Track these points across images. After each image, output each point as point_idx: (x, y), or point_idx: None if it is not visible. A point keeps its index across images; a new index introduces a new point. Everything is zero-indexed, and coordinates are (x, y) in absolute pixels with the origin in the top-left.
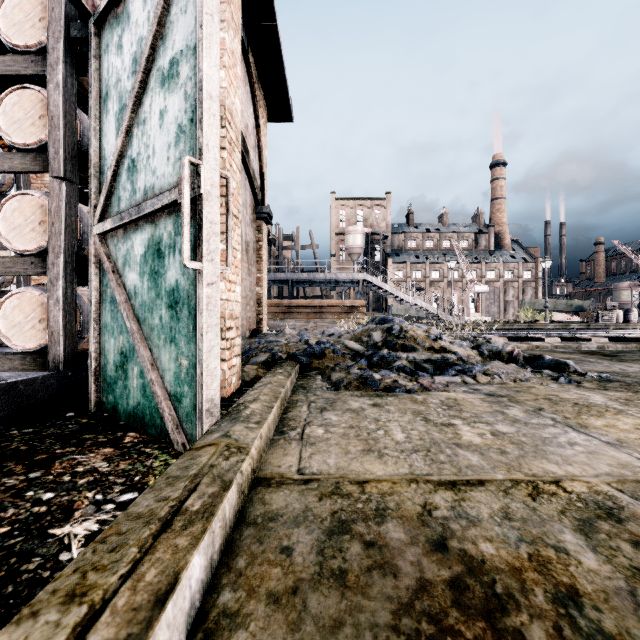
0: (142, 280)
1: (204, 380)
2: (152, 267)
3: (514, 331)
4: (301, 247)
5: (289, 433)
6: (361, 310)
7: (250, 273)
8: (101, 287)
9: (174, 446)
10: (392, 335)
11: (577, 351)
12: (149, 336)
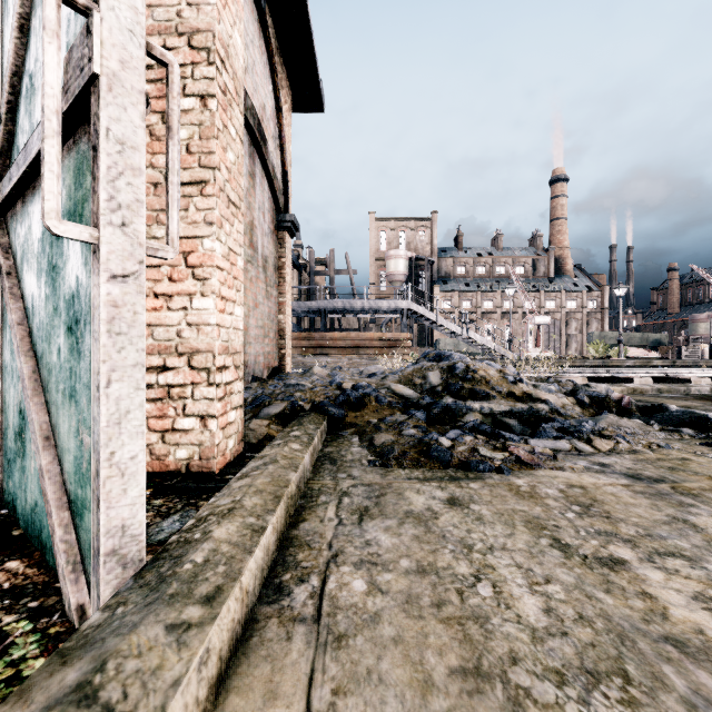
0: (39, 284)
1: (101, 488)
2: (49, 258)
3: (590, 369)
4: (336, 272)
5: (293, 593)
6: (406, 344)
7: (269, 296)
8: (2, 302)
9: (65, 608)
10: (455, 376)
11: (688, 396)
12: (46, 384)
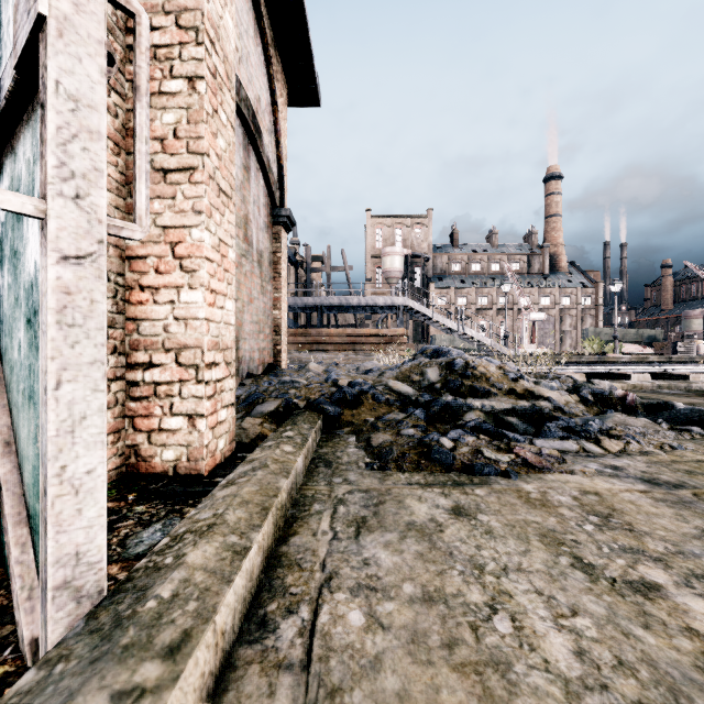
0: (2, 272)
1: (49, 509)
2: (11, 243)
3: (586, 365)
4: (332, 269)
5: (279, 629)
6: (402, 340)
7: (264, 292)
8: None
9: (18, 641)
10: (454, 373)
11: (690, 392)
12: (8, 384)
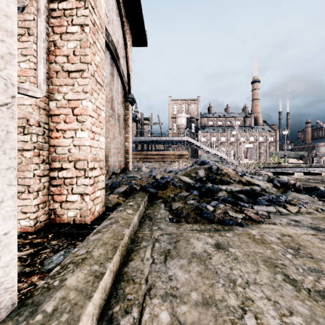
0: None
1: None
2: None
3: (272, 168)
4: (153, 124)
5: None
6: (186, 157)
7: (121, 134)
8: None
9: None
10: (212, 172)
11: (323, 181)
12: None
